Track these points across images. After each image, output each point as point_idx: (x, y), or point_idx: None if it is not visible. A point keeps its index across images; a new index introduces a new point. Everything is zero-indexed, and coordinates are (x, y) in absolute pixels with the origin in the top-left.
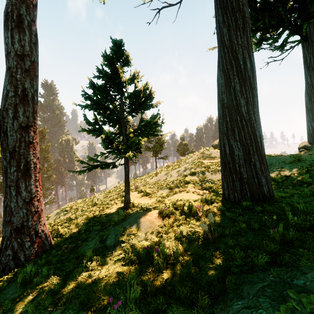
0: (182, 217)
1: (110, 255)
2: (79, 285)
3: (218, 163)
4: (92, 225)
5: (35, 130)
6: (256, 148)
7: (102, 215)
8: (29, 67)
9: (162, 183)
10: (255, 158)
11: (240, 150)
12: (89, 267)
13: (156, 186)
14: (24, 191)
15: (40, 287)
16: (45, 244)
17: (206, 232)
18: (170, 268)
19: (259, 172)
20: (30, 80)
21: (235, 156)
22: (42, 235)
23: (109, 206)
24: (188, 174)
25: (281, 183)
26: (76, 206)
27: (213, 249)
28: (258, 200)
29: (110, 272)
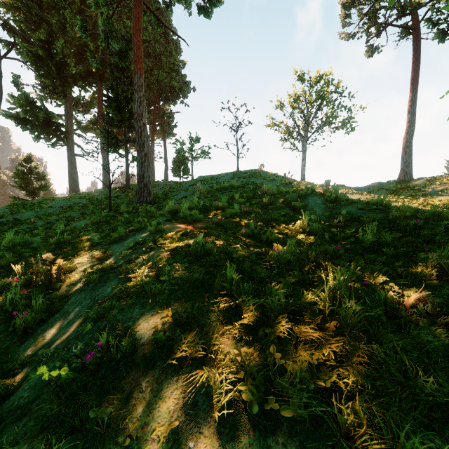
0: None
1: None
2: None
3: None
4: None
5: None
6: None
7: None
8: None
9: None
10: None
11: None
12: None
13: None
14: None
15: None
16: None
17: None
18: None
19: None
20: None
21: None
22: None
23: None
24: None
25: None
26: None
27: None
28: None
29: None
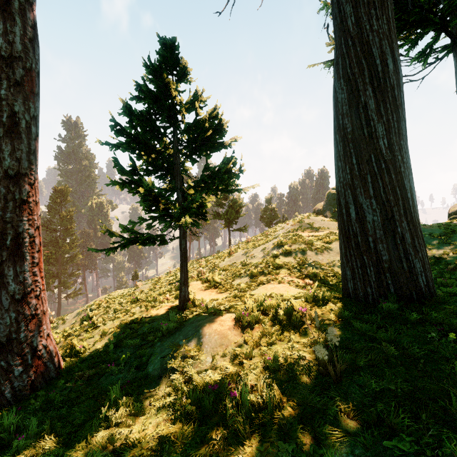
0: (275, 328)
1: (151, 394)
2: None
3: (325, 237)
4: (127, 337)
5: (31, 181)
6: (405, 210)
7: (144, 319)
8: (22, 78)
9: (239, 268)
10: (404, 226)
11: (376, 213)
12: (112, 420)
13: (230, 272)
14: (13, 282)
15: None
16: (48, 369)
17: (323, 360)
18: (257, 433)
19: (410, 252)
20: (24, 100)
21: (367, 223)
22: (43, 353)
23: (155, 304)
24: (279, 254)
25: None
26: (108, 302)
27: (339, 397)
28: (409, 300)
29: (148, 433)
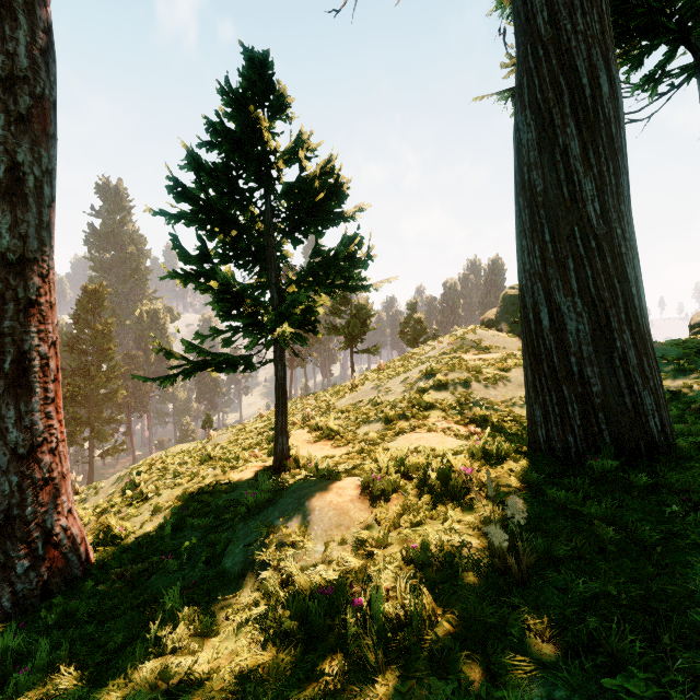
0: (423, 499)
1: (229, 603)
2: None
3: (499, 361)
4: (193, 514)
5: (44, 271)
6: (628, 314)
7: (220, 487)
8: (29, 110)
9: (367, 409)
10: (626, 339)
11: (581, 318)
12: (166, 643)
13: (352, 415)
14: (14, 428)
15: None
16: (70, 563)
17: (500, 549)
18: (396, 664)
19: (636, 379)
20: (32, 144)
21: (567, 334)
22: (62, 539)
23: (237, 464)
24: (429, 388)
25: None
26: (164, 462)
27: (526, 606)
28: (634, 454)
29: (223, 663)
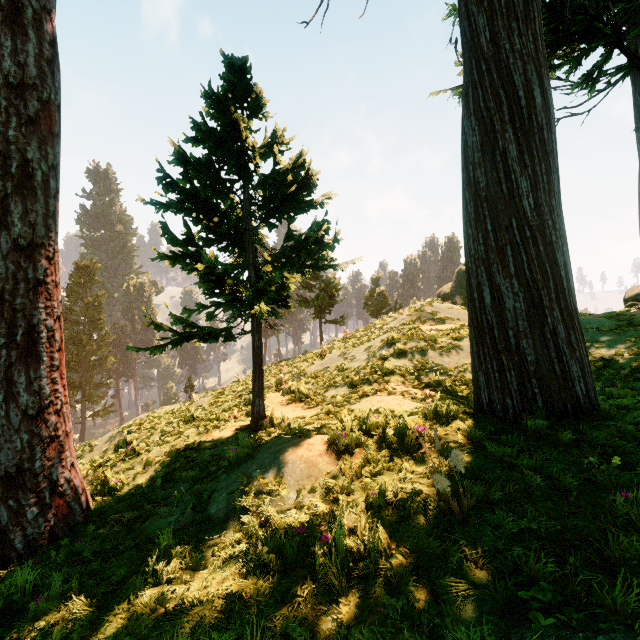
0: (382, 453)
1: (215, 543)
2: (133, 626)
3: (453, 332)
4: (180, 468)
5: (50, 254)
6: (558, 293)
7: (204, 444)
8: (37, 113)
9: (335, 374)
10: (556, 315)
11: (518, 297)
12: (162, 575)
13: (321, 380)
14: (25, 392)
15: (42, 626)
16: (73, 511)
17: (445, 494)
18: (357, 588)
19: (564, 350)
20: (40, 143)
21: (506, 311)
22: (66, 490)
23: (219, 423)
24: (389, 355)
25: (594, 374)
26: (152, 422)
27: (465, 540)
28: (562, 415)
29: (211, 591)
